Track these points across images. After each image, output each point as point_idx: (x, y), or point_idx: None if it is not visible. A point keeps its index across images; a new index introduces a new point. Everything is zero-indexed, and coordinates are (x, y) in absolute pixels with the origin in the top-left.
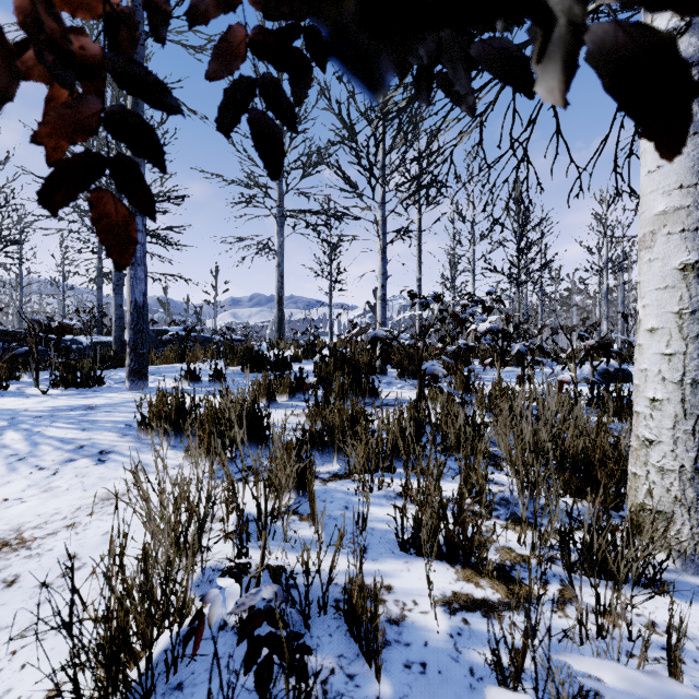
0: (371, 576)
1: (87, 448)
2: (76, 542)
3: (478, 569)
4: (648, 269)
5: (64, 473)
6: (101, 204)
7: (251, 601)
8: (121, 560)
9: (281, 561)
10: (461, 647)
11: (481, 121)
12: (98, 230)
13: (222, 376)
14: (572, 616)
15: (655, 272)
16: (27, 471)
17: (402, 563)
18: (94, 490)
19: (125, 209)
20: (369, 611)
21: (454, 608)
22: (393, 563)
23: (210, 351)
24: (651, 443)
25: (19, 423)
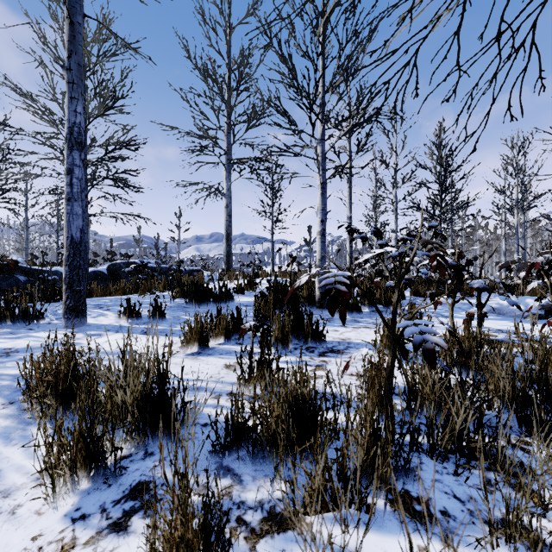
0: None
1: None
2: None
3: None
4: None
5: None
6: None
7: None
8: None
9: None
10: None
11: None
12: None
13: (161, 312)
14: None
15: None
16: None
17: None
18: None
19: None
20: None
21: None
22: None
23: (162, 283)
24: None
25: None
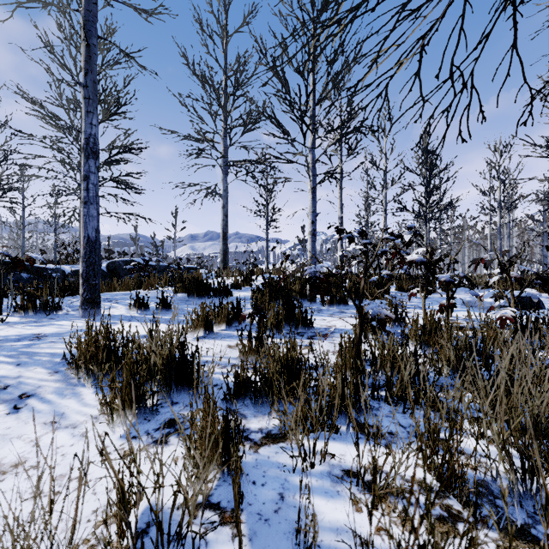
0: None
1: (10, 389)
2: None
3: None
4: None
5: None
6: None
7: None
8: None
9: None
10: None
11: (421, 46)
12: None
13: (167, 304)
14: None
15: None
16: None
17: None
18: None
19: None
20: None
21: None
22: None
23: (163, 279)
24: None
25: None
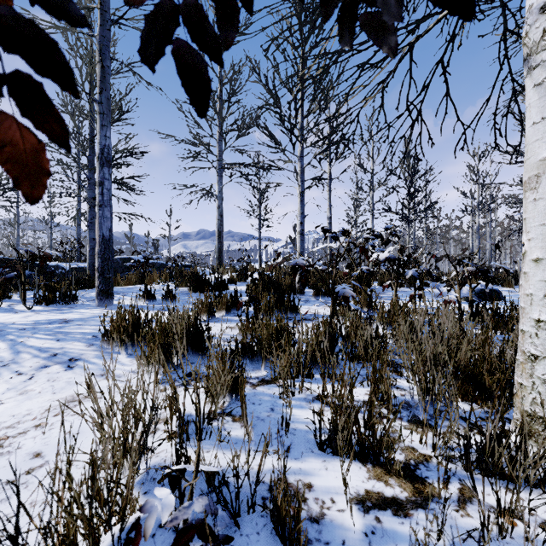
0: (294, 474)
1: (60, 356)
2: (42, 440)
3: (387, 468)
4: (533, 207)
5: (39, 378)
6: (2, 129)
7: (184, 514)
8: (68, 471)
9: (214, 467)
10: (375, 545)
11: (382, 87)
12: (2, 159)
13: (172, 295)
14: (473, 515)
15: (540, 210)
16: (8, 376)
17: (320, 461)
18: (62, 393)
19: (32, 136)
20: (293, 515)
21: (368, 507)
22: (313, 461)
23: (164, 275)
24: (536, 358)
25: (6, 334)
